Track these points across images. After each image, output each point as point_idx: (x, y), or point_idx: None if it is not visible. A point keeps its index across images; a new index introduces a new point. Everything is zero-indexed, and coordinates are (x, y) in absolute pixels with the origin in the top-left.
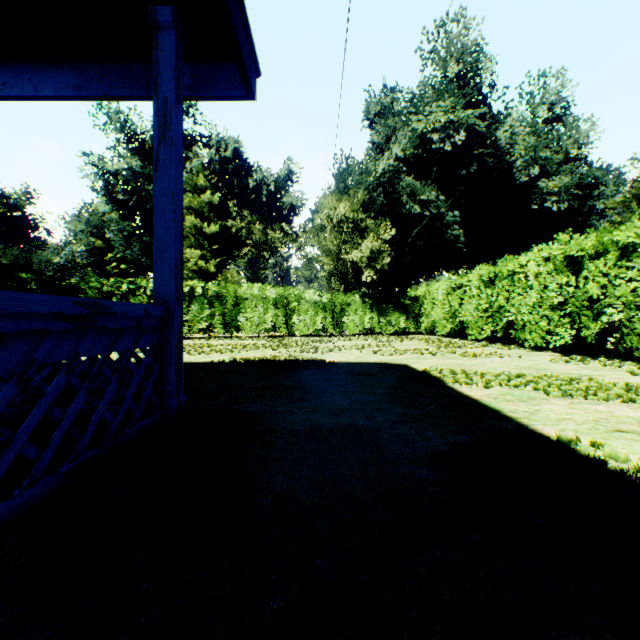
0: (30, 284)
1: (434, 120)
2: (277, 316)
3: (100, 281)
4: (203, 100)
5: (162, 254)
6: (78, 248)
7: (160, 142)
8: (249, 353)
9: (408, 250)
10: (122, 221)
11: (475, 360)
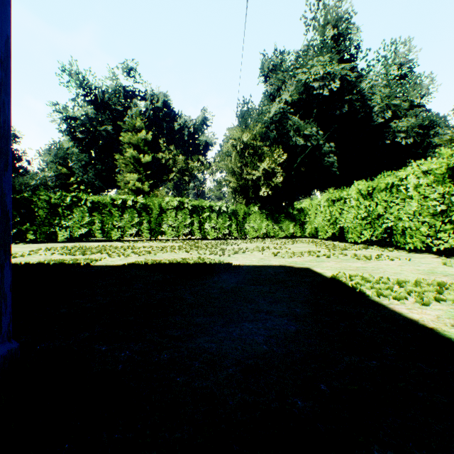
0: None
1: (315, 72)
2: (193, 223)
3: (48, 195)
4: None
5: None
6: (49, 174)
7: None
8: (164, 255)
9: (293, 174)
10: (81, 154)
11: (371, 263)
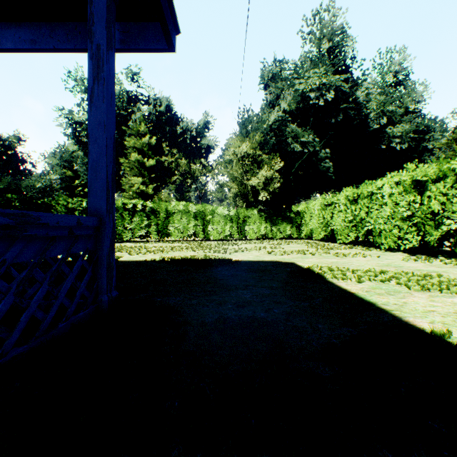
0: (14, 202)
1: (311, 83)
2: (197, 226)
3: (66, 200)
4: (133, 52)
5: (96, 174)
6: (54, 177)
7: (94, 81)
8: (175, 253)
9: (292, 178)
10: (86, 157)
11: (345, 259)
